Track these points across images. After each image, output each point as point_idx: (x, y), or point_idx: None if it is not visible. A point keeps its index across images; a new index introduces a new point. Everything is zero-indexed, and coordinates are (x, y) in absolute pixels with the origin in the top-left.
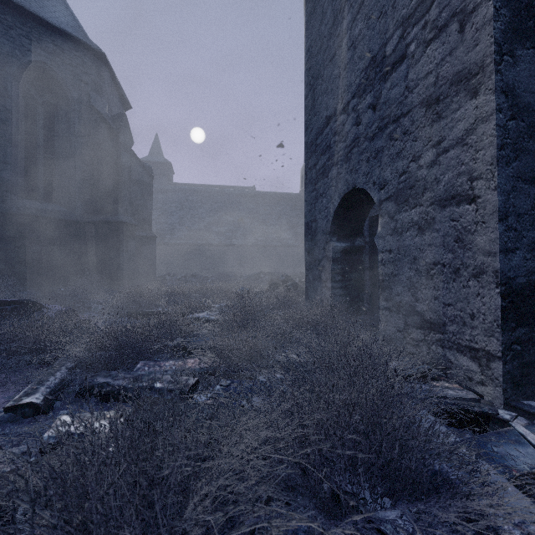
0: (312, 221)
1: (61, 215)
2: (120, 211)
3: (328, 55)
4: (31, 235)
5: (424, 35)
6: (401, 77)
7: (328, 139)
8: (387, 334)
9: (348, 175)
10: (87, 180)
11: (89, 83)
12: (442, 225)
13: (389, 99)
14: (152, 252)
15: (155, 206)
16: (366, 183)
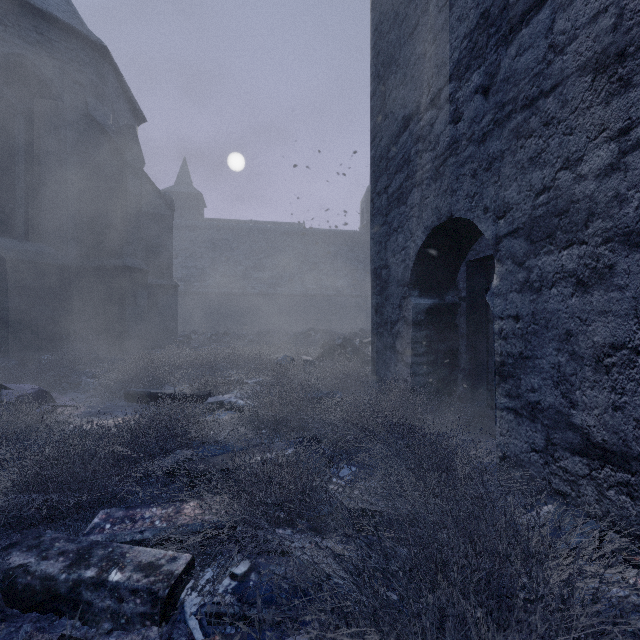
0: (381, 267)
1: (47, 258)
2: (127, 252)
3: (407, 28)
4: (5, 284)
5: None
6: (540, 31)
7: (406, 149)
8: (511, 451)
9: (439, 200)
10: (83, 213)
11: (85, 85)
12: (633, 278)
13: (516, 71)
14: (173, 304)
15: (182, 247)
16: (471, 210)
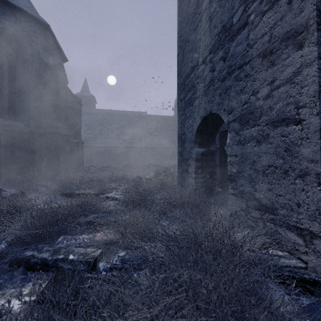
0: (182, 134)
1: (19, 128)
2: (59, 126)
3: (193, 26)
4: None
5: (261, 8)
6: (244, 38)
7: (192, 81)
8: (234, 212)
9: (206, 105)
10: (37, 106)
11: (38, 43)
12: (275, 139)
13: (235, 53)
14: (81, 152)
15: (84, 123)
16: (219, 110)
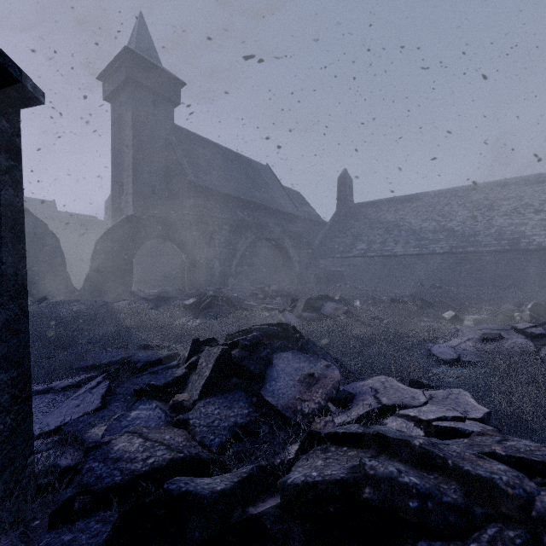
0: None
1: None
2: None
3: None
4: None
5: None
6: None
7: None
8: None
9: None
10: None
11: None
12: None
13: None
14: None
15: None
16: None
